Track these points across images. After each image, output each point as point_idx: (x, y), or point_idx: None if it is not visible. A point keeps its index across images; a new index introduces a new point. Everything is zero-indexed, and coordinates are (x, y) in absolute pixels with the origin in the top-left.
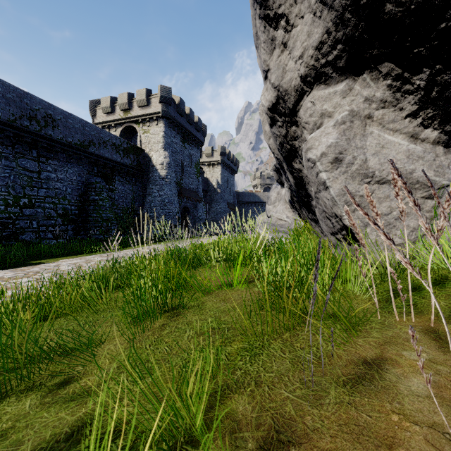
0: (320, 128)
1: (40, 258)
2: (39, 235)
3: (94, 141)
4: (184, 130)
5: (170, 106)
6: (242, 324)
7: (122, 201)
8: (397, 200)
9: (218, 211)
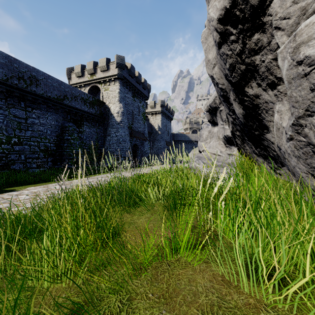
0: None
1: (15, 185)
2: (26, 165)
3: (67, 96)
4: (134, 88)
5: (124, 70)
6: None
7: (88, 140)
8: None
9: (159, 147)
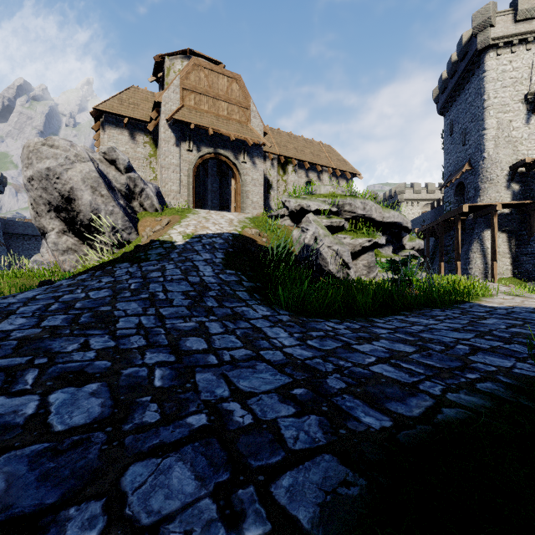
0: (50, 233)
1: None
2: None
3: None
4: None
5: None
6: (20, 283)
7: None
8: (70, 255)
9: None
